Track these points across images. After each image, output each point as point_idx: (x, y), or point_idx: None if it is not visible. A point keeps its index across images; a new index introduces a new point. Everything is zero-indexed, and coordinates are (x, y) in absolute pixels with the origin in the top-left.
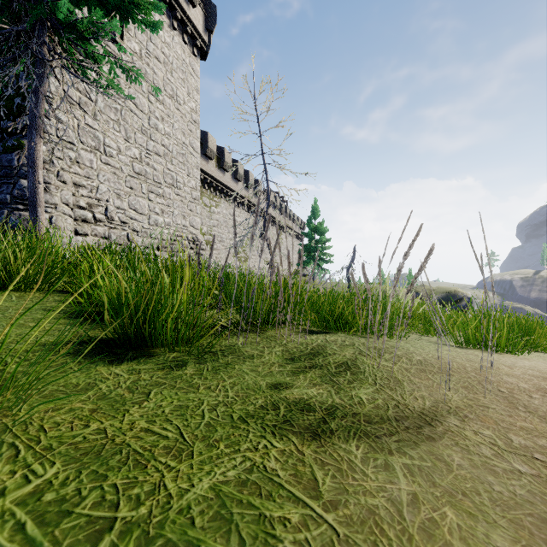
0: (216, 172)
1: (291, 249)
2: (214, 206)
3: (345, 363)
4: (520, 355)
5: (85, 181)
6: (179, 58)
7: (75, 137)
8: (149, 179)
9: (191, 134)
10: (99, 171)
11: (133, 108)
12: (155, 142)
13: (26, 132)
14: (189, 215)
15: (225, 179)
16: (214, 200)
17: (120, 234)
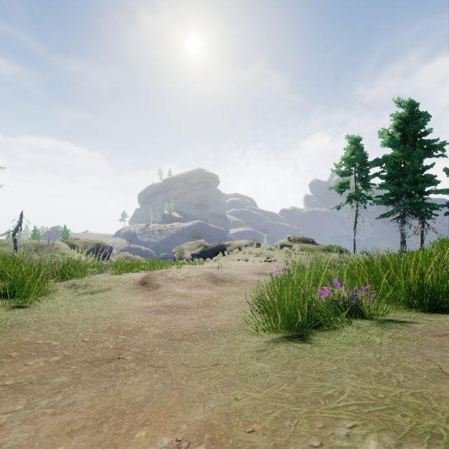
0: None
1: None
2: None
3: (85, 285)
4: (129, 274)
5: None
6: None
7: None
8: None
9: None
10: None
11: None
12: None
13: None
14: None
15: None
16: None
17: None
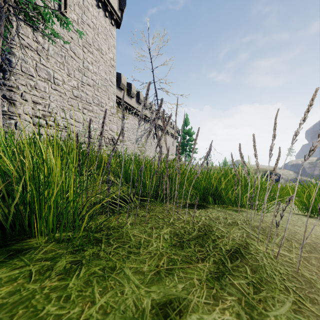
0: (126, 98)
1: (172, 145)
2: (125, 119)
3: (238, 251)
4: None
5: (41, 100)
6: (102, 26)
7: (34, 71)
8: (83, 100)
9: (110, 73)
10: (50, 94)
11: (73, 55)
12: (87, 77)
13: (1, 68)
14: (109, 123)
15: (132, 103)
16: (125, 115)
17: (64, 134)
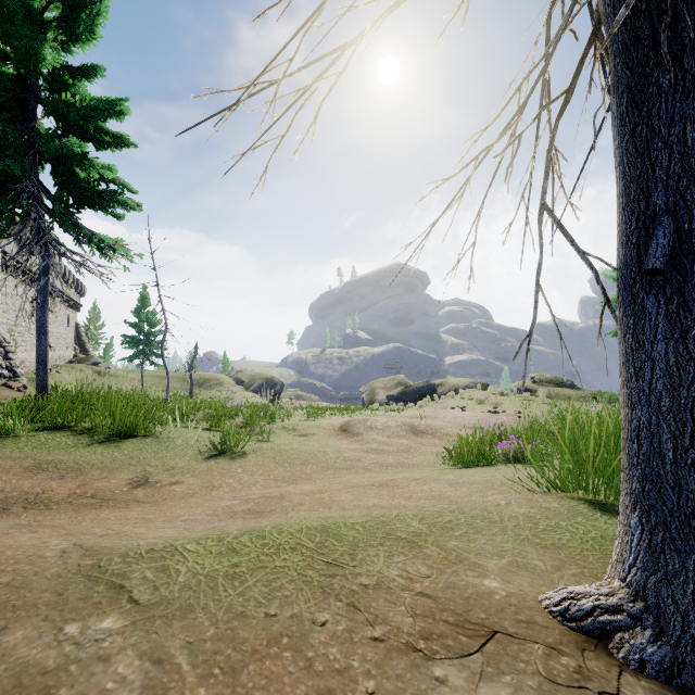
0: None
1: (67, 324)
2: None
3: (294, 428)
4: (323, 421)
5: None
6: None
7: None
8: None
9: None
10: None
11: None
12: None
13: None
14: None
15: None
16: None
17: None
